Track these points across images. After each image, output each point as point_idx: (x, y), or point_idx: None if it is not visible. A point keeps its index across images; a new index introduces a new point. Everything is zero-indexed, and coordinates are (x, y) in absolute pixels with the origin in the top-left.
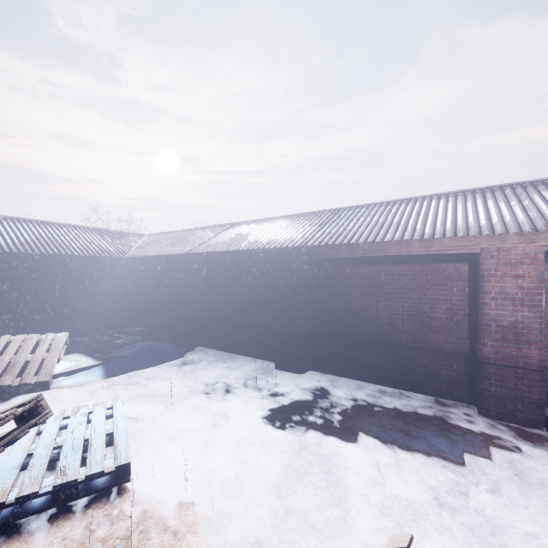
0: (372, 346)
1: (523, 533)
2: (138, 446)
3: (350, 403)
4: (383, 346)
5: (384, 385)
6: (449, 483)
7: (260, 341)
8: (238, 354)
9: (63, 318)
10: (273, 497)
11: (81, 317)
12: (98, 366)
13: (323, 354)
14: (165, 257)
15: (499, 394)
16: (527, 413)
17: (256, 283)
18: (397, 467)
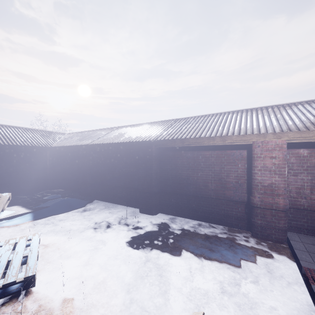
0: (194, 198)
1: (270, 306)
2: (45, 263)
3: (180, 232)
4: (200, 198)
5: (201, 221)
6: (230, 278)
7: (131, 196)
8: (118, 204)
9: (11, 184)
10: (127, 291)
11: (23, 183)
12: (29, 213)
13: (167, 203)
14: (75, 146)
15: (262, 224)
16: (277, 235)
17: (129, 162)
18: (202, 269)
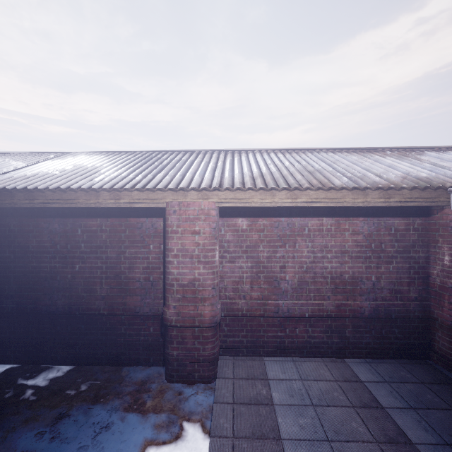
0: (66, 319)
1: None
2: None
3: None
4: (79, 317)
5: (81, 365)
6: None
7: None
8: None
9: None
10: None
11: None
12: None
13: (3, 338)
14: None
15: (180, 357)
16: (202, 372)
17: None
18: None
